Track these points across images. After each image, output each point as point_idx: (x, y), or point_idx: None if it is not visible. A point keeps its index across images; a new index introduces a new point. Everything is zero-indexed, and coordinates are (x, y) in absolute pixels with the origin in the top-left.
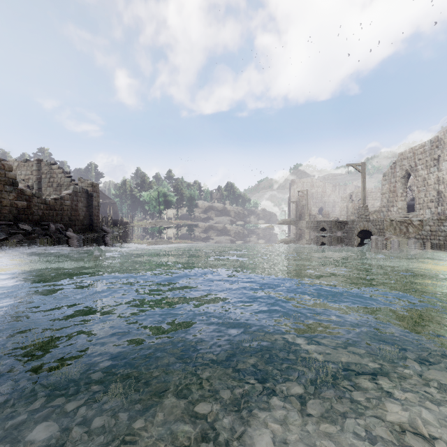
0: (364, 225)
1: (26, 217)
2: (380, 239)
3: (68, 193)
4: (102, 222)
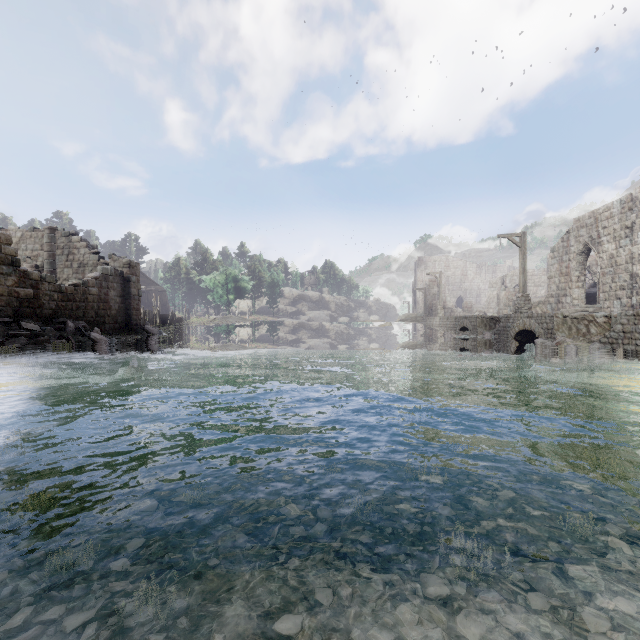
0: (524, 323)
1: (33, 312)
2: (548, 344)
3: (94, 277)
4: (144, 318)
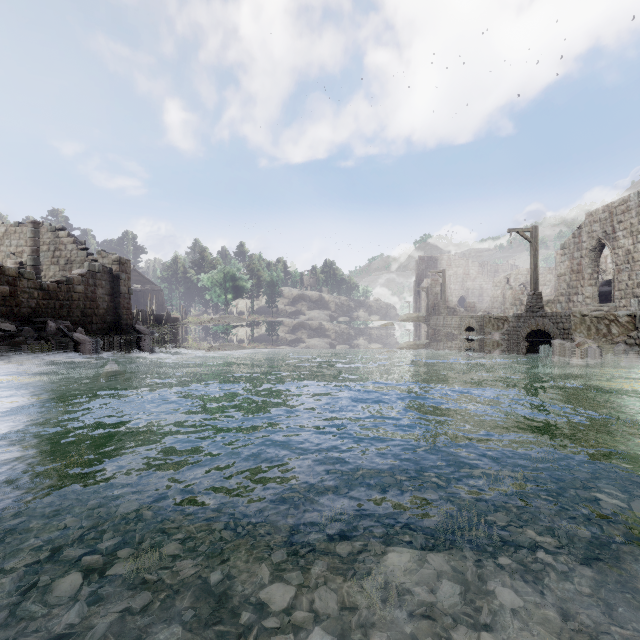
0: (537, 322)
1: (9, 310)
2: (568, 346)
3: (79, 274)
4: (137, 318)
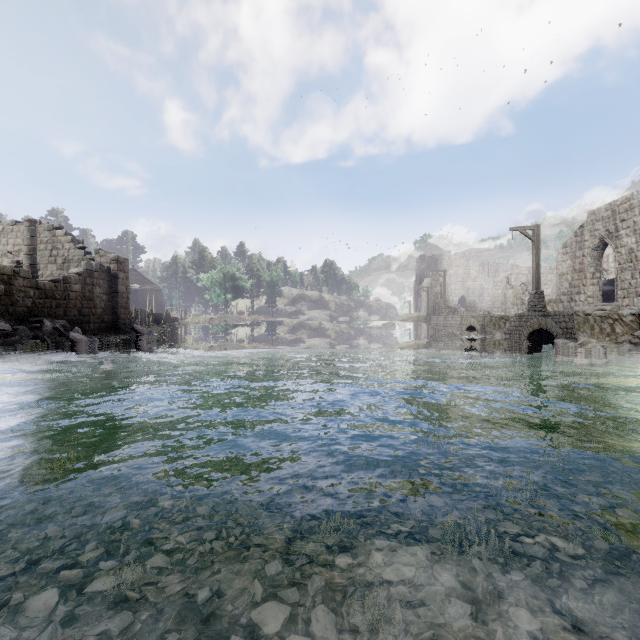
0: (539, 322)
1: (4, 309)
2: (571, 345)
3: (76, 273)
4: (136, 318)
